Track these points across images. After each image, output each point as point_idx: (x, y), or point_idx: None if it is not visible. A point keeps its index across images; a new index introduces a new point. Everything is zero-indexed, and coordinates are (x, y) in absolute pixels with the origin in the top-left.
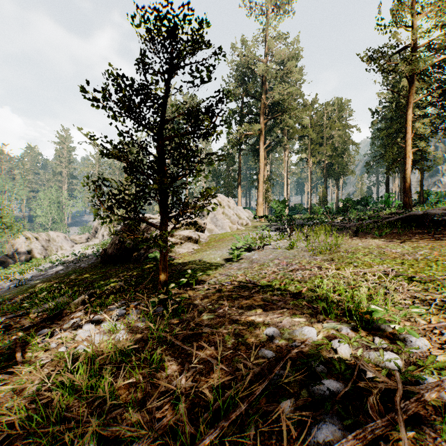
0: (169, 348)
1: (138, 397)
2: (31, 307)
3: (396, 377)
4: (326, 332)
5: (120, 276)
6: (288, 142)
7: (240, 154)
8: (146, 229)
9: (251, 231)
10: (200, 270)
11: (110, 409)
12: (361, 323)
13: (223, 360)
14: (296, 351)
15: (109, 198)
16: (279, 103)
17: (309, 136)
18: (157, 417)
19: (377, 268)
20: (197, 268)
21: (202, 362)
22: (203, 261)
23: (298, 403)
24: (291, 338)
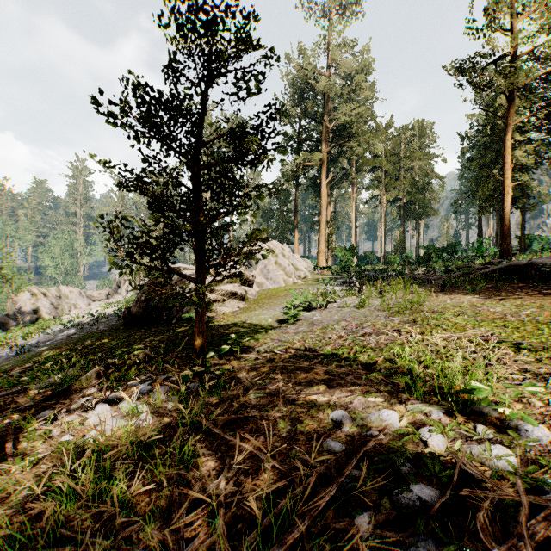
0: (205, 438)
1: (162, 506)
2: (32, 382)
3: (517, 486)
4: (411, 417)
5: (147, 341)
6: (357, 175)
7: (297, 190)
8: (180, 283)
9: (310, 286)
10: (247, 334)
11: (124, 523)
12: (456, 405)
13: (276, 455)
14: (373, 444)
15: (129, 242)
16: (346, 126)
17: (382, 168)
18: (186, 536)
19: (473, 332)
20: (243, 332)
21: (248, 456)
22: (250, 323)
23: (379, 519)
24: (365, 424)
